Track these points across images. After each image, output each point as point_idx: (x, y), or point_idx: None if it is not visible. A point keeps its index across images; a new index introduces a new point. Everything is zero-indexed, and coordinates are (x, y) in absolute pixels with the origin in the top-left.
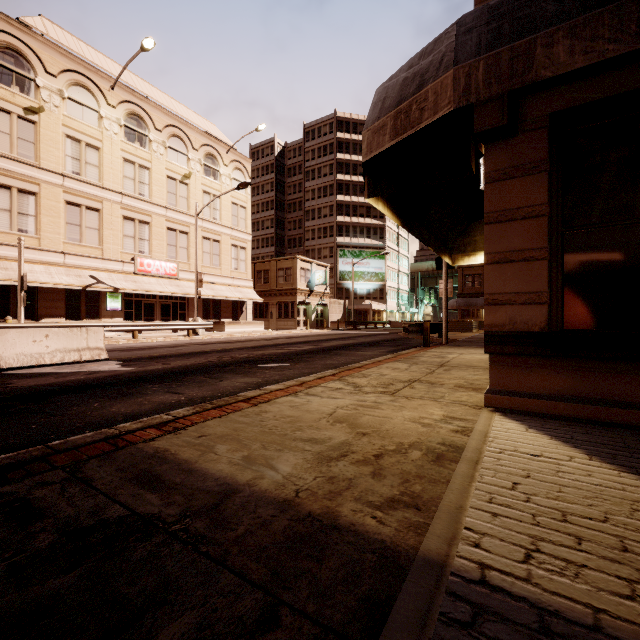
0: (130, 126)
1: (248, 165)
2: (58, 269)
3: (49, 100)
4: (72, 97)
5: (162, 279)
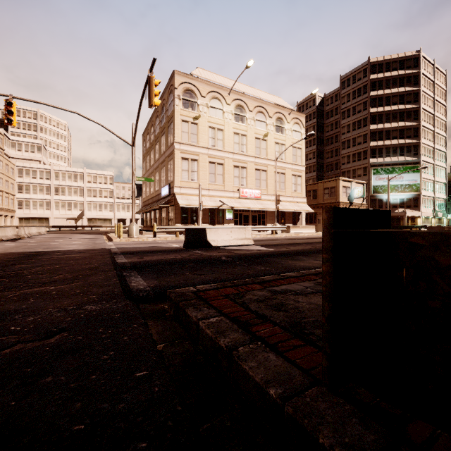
0: (237, 113)
1: (302, 119)
2: (206, 198)
3: (202, 110)
4: (211, 105)
5: (253, 200)
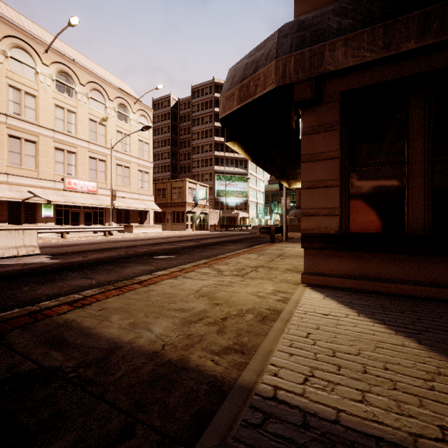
0: (60, 81)
1: (150, 113)
2: (2, 186)
3: None
4: (14, 56)
5: (85, 194)
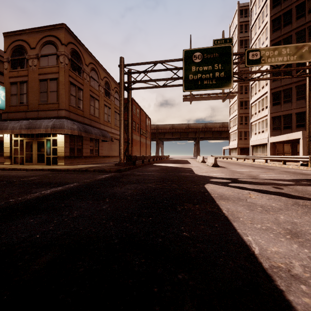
0: None
1: None
2: None
3: None
4: None
5: None
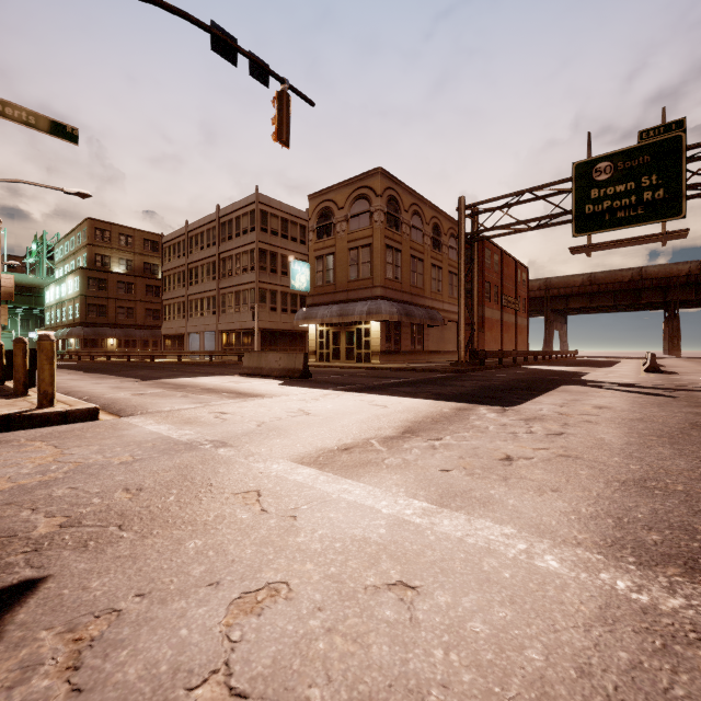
0: None
1: None
2: None
3: None
4: None
5: None
